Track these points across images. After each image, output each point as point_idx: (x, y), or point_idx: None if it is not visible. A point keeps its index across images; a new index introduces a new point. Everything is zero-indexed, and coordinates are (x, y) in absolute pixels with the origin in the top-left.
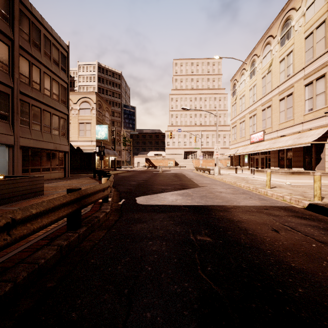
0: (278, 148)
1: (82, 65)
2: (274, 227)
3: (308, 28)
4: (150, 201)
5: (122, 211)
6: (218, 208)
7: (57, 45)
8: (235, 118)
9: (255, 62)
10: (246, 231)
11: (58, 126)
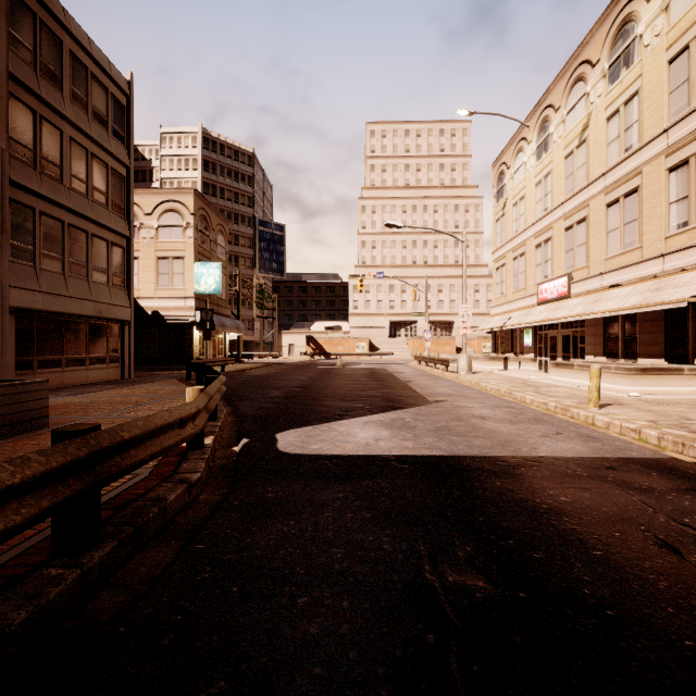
0: (605, 314)
1: (169, 135)
2: (659, 532)
3: (677, 39)
4: (311, 443)
5: (237, 476)
6: (485, 467)
7: (104, 80)
8: (503, 248)
9: (550, 123)
10: (584, 549)
11: (106, 263)
